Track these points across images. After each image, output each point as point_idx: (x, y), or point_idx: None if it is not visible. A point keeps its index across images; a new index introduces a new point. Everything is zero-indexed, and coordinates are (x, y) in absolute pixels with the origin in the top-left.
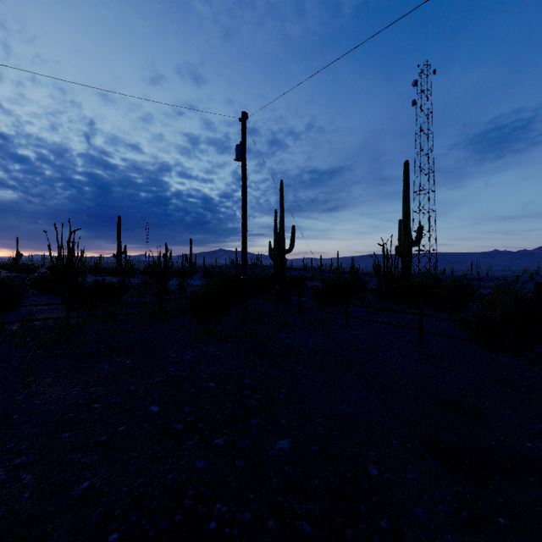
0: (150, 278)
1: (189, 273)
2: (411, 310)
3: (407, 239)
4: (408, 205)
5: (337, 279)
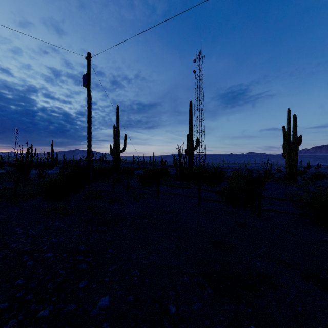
0: (15, 169)
1: (50, 165)
2: (193, 186)
3: (191, 145)
4: (192, 126)
5: (152, 169)
